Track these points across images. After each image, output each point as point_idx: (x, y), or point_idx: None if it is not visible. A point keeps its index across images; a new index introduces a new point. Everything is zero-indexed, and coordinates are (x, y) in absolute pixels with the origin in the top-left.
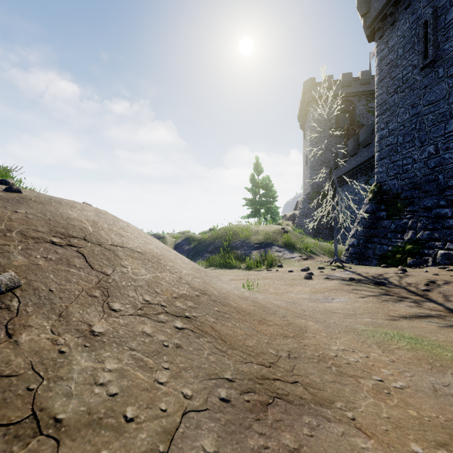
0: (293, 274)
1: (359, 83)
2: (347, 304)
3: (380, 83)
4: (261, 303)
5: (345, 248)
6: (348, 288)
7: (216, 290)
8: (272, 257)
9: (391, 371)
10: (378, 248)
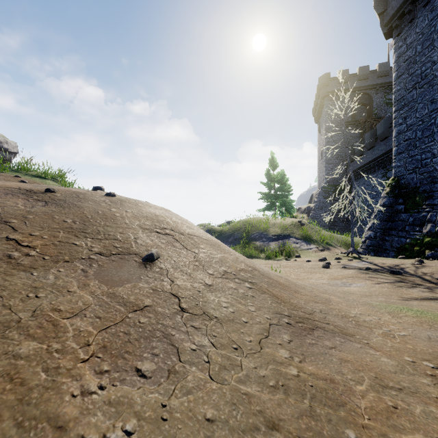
0: (311, 264)
1: (377, 76)
2: (363, 288)
3: (398, 79)
4: (292, 281)
5: (361, 241)
6: (365, 276)
7: (261, 268)
8: (290, 248)
9: (397, 327)
10: (395, 241)
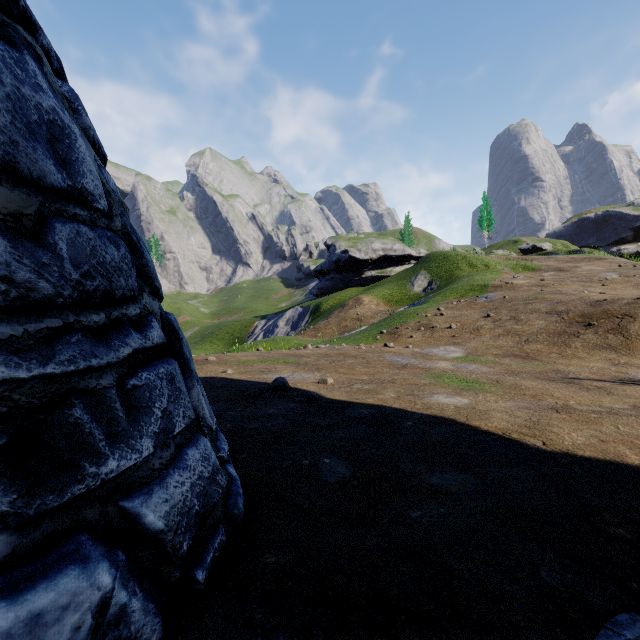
0: None
1: None
2: None
3: None
4: None
5: None
6: None
7: None
8: None
9: None
10: None
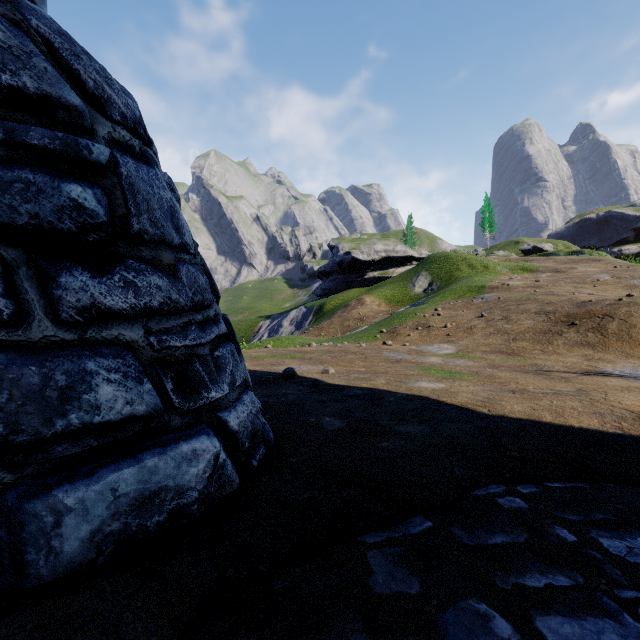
0: None
1: None
2: None
3: None
4: None
5: None
6: None
7: None
8: None
9: None
10: None
